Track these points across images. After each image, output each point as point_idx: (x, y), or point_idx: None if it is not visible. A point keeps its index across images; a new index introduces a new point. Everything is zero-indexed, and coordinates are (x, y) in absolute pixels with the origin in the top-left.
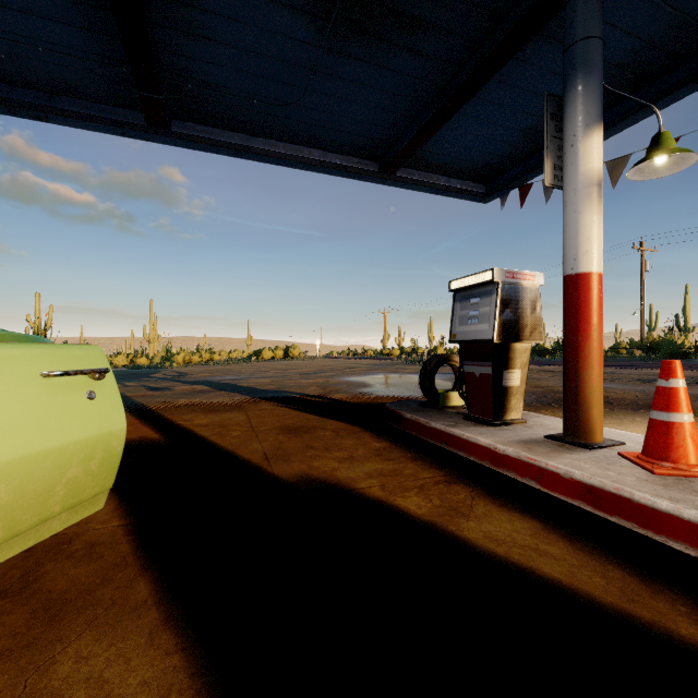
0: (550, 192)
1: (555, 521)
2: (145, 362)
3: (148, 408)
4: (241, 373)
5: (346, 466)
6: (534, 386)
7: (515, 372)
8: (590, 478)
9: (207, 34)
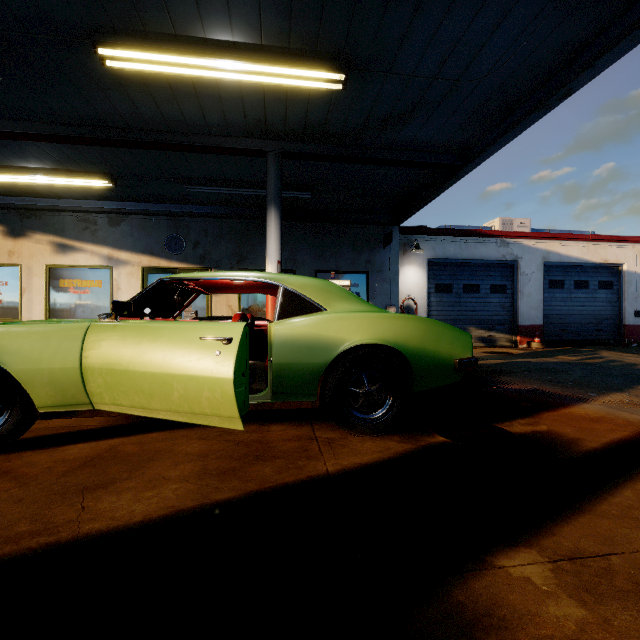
0: None
1: None
2: None
3: None
4: None
5: None
6: None
7: None
8: None
9: None
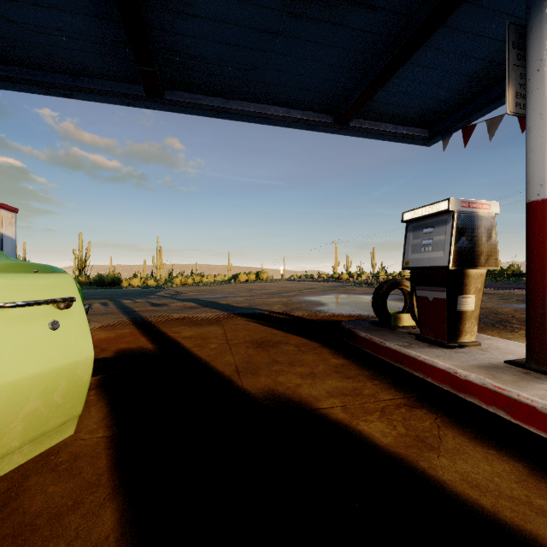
0: (494, 130)
1: (541, 465)
2: (153, 283)
3: (149, 321)
4: (222, 292)
5: (308, 382)
6: None
7: (469, 297)
8: None
9: (190, 10)
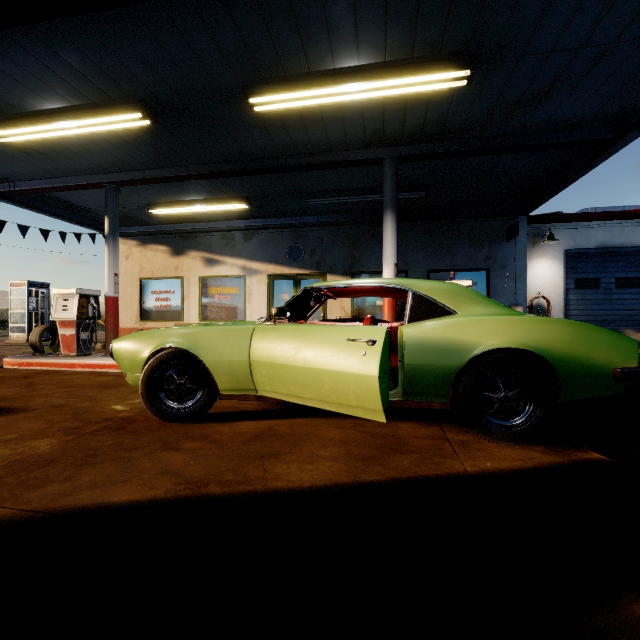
0: None
1: None
2: None
3: None
4: None
5: None
6: None
7: None
8: None
9: None
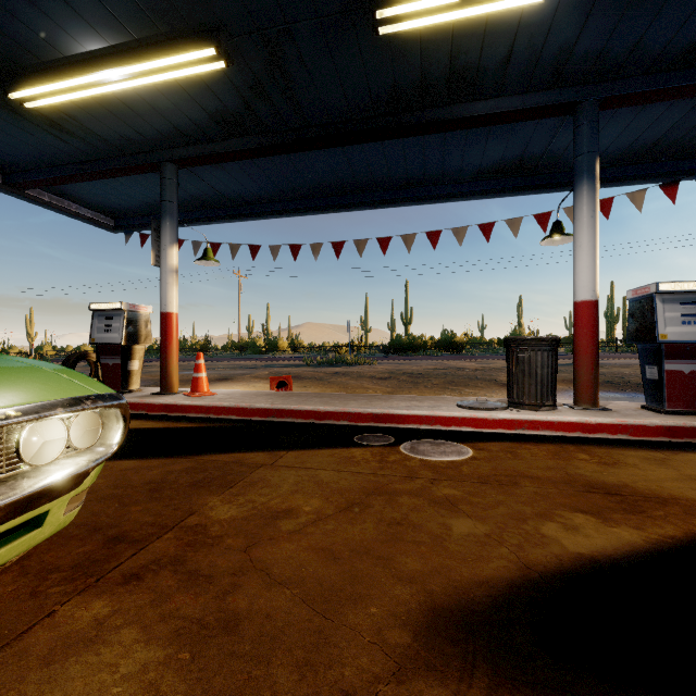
0: None
1: (151, 419)
2: None
3: None
4: None
5: None
6: (155, 376)
7: (136, 362)
8: (167, 401)
9: None
